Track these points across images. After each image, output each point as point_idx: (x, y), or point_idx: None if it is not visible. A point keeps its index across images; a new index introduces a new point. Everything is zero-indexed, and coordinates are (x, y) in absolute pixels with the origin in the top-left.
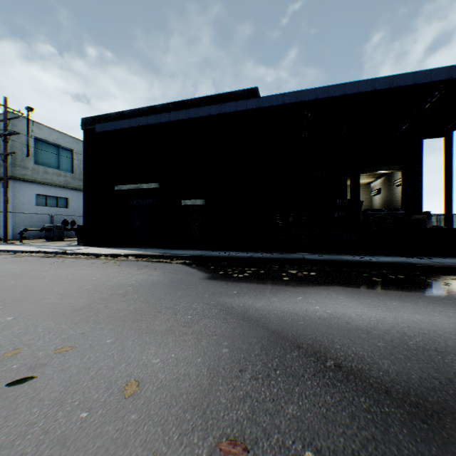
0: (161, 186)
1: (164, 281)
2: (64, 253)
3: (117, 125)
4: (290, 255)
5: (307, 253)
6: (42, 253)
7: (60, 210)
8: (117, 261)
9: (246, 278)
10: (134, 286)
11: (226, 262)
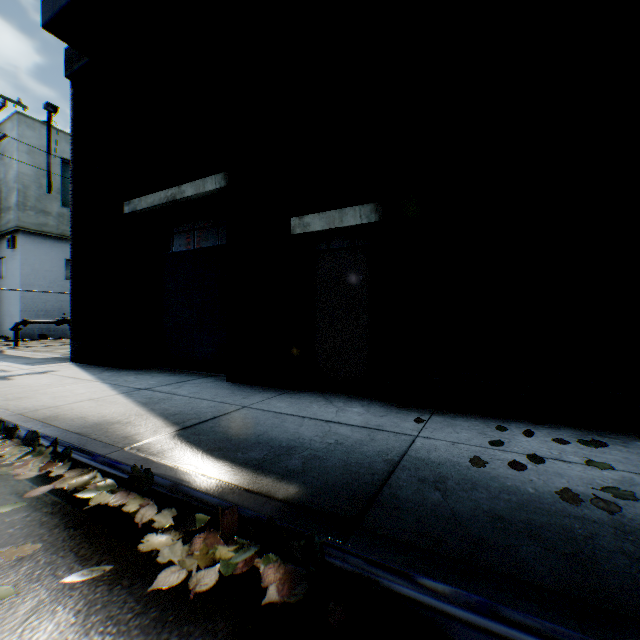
0: (231, 181)
1: None
2: None
3: None
4: None
5: None
6: None
7: None
8: None
9: None
10: None
11: None
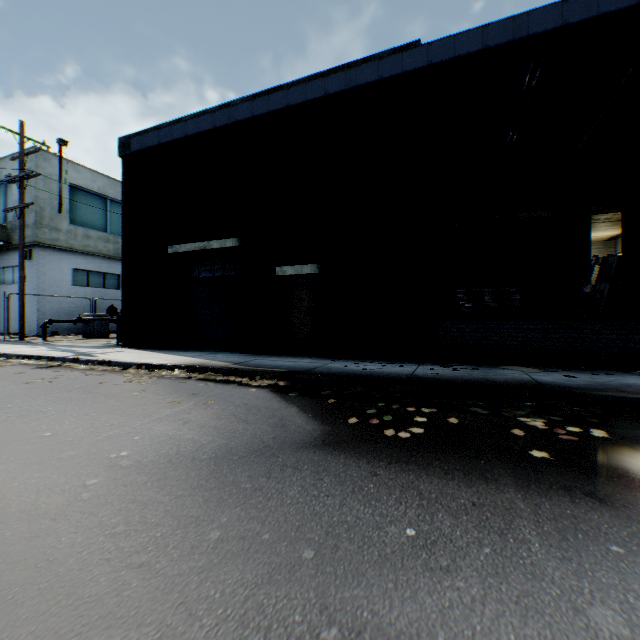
0: (242, 243)
1: (205, 449)
2: (75, 360)
3: (164, 136)
4: (496, 373)
5: (528, 367)
6: (44, 359)
7: (108, 292)
8: (151, 378)
9: (424, 449)
10: (108, 475)
11: (360, 387)
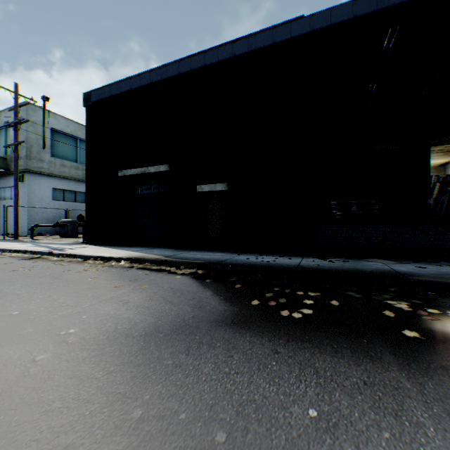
0: (171, 168)
1: (137, 327)
2: (50, 253)
3: (115, 90)
4: (363, 264)
5: (386, 260)
6: (28, 253)
7: (78, 205)
8: (103, 267)
9: (314, 328)
10: (55, 350)
11: (259, 275)
